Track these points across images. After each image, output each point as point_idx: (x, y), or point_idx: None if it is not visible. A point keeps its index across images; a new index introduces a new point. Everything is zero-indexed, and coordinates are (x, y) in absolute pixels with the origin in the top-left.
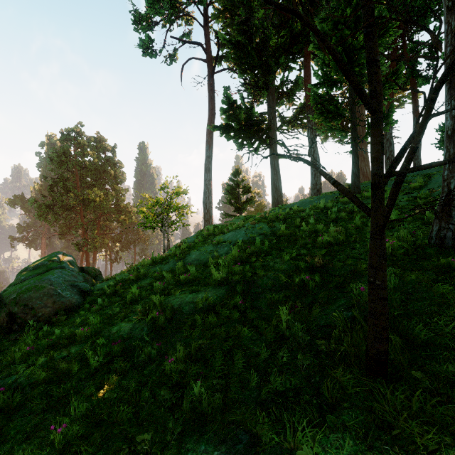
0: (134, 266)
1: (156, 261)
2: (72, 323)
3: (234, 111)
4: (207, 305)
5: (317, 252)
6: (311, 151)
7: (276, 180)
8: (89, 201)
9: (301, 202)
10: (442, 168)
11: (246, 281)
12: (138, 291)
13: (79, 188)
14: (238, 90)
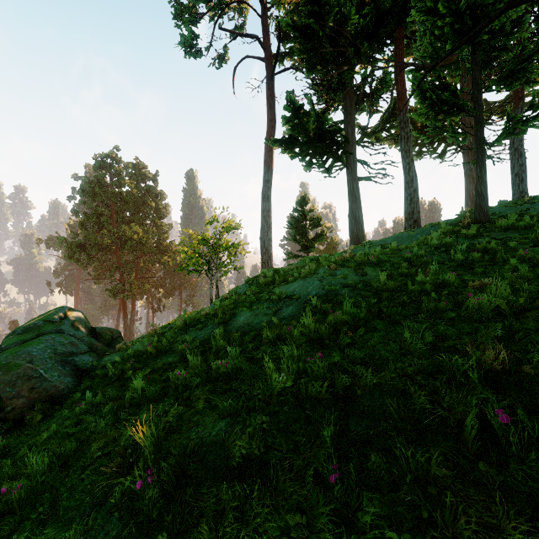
0: (167, 325)
1: (188, 324)
2: (34, 441)
3: (301, 119)
4: (253, 459)
5: (480, 334)
6: (405, 168)
7: (356, 210)
8: (125, 239)
9: (395, 238)
10: None
11: (336, 396)
12: (146, 385)
13: (115, 224)
14: (305, 94)
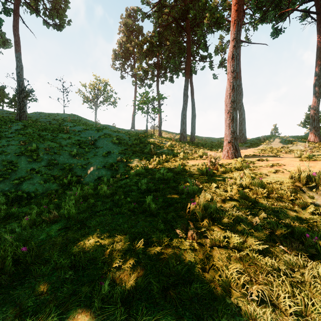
0: None
1: None
2: None
3: None
4: None
5: None
6: None
7: None
8: None
9: None
10: (2, 110)
11: None
12: None
13: None
14: None
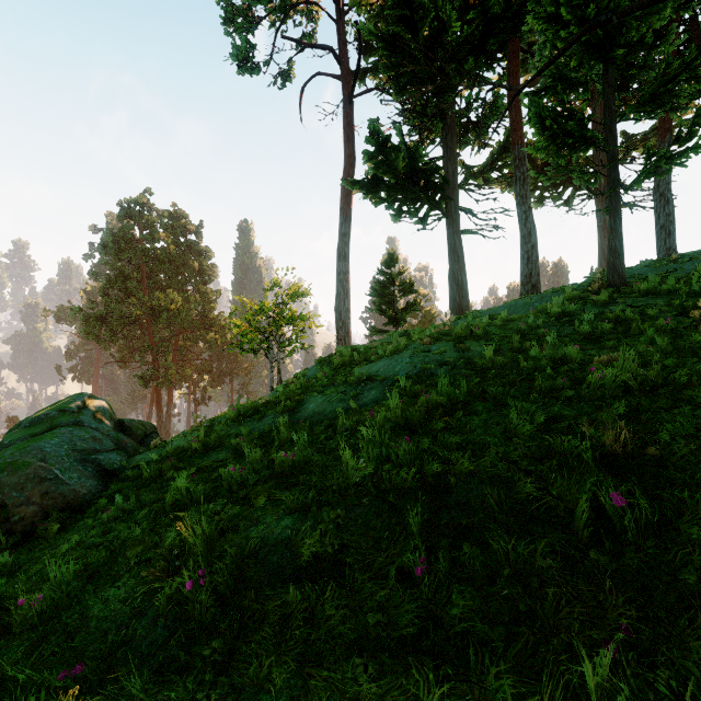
0: (216, 418)
1: (243, 414)
2: (52, 553)
3: (387, 155)
4: (325, 558)
5: (601, 414)
6: (520, 217)
7: (458, 272)
8: (160, 310)
9: (507, 306)
10: None
11: (426, 487)
12: (192, 485)
13: (146, 290)
14: (393, 123)
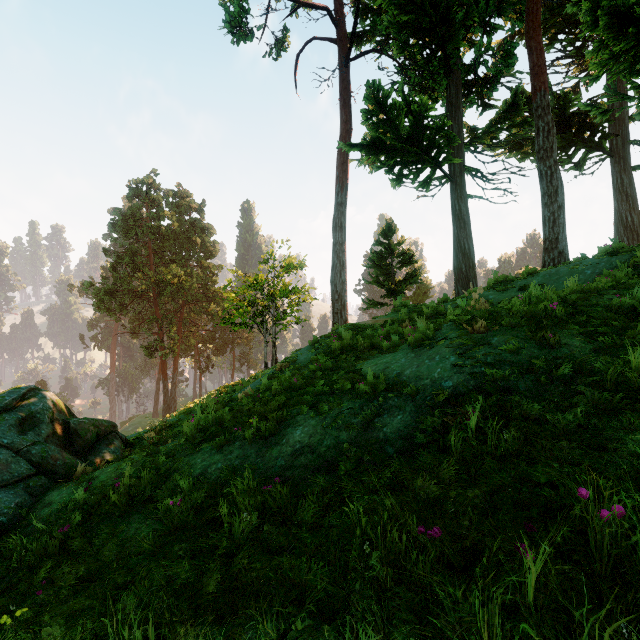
0: (193, 408)
1: (204, 430)
2: None
3: (388, 113)
4: None
5: None
6: (544, 174)
7: (465, 239)
8: (163, 284)
9: (545, 275)
10: None
11: None
12: None
13: (152, 266)
14: (392, 83)
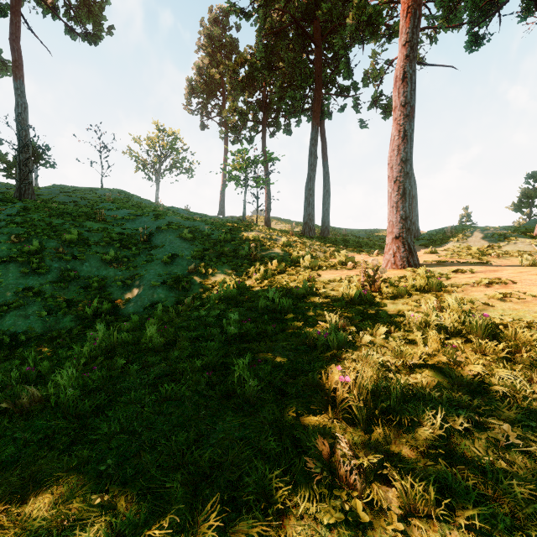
0: None
1: None
2: None
3: None
4: None
5: None
6: None
7: None
8: None
9: None
10: None
11: None
12: None
13: None
14: None
